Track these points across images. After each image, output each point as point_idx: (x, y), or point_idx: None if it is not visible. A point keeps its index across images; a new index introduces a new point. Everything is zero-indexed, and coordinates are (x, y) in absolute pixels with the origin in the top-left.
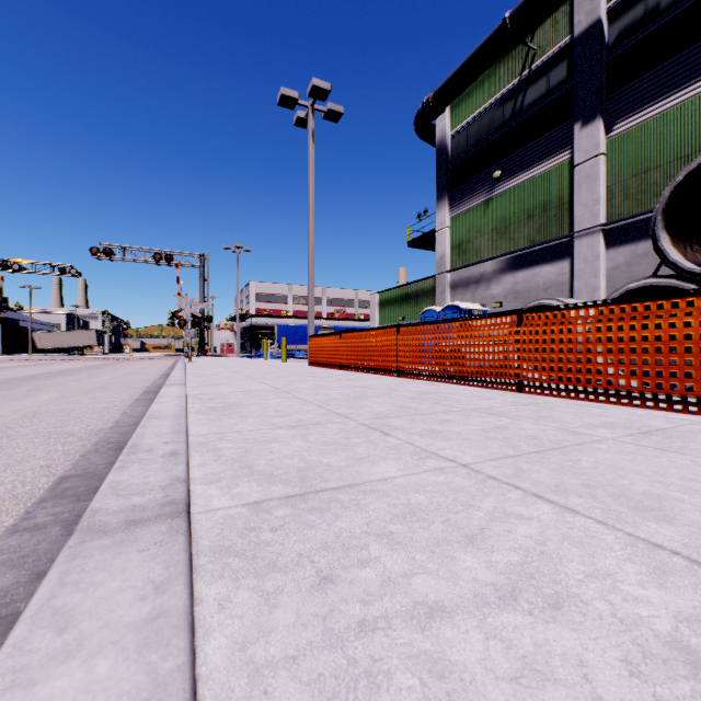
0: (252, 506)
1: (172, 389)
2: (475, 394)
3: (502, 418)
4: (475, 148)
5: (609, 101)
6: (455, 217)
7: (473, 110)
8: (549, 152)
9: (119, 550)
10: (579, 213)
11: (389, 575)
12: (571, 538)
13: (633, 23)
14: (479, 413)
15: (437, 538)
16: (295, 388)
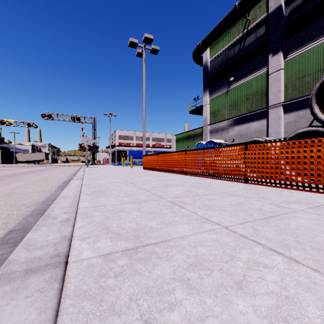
0: (105, 257)
1: (75, 181)
2: (224, 184)
3: (240, 198)
4: (221, 67)
5: (285, 43)
6: (211, 99)
7: (220, 49)
8: (256, 68)
9: (13, 296)
10: (271, 97)
11: (189, 319)
12: (301, 284)
13: (297, 6)
14: (228, 195)
15: (217, 283)
16: (135, 181)
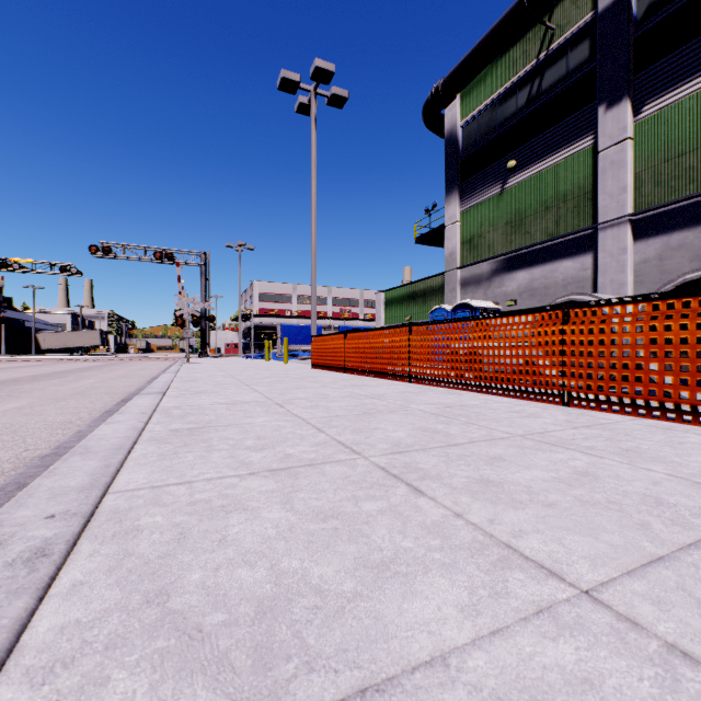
0: None
1: (143, 400)
2: (512, 409)
3: (574, 454)
4: (488, 137)
5: (637, 80)
6: (465, 211)
7: (485, 97)
8: (569, 139)
9: None
10: (604, 202)
11: None
12: None
13: None
14: (535, 443)
15: None
16: (291, 398)
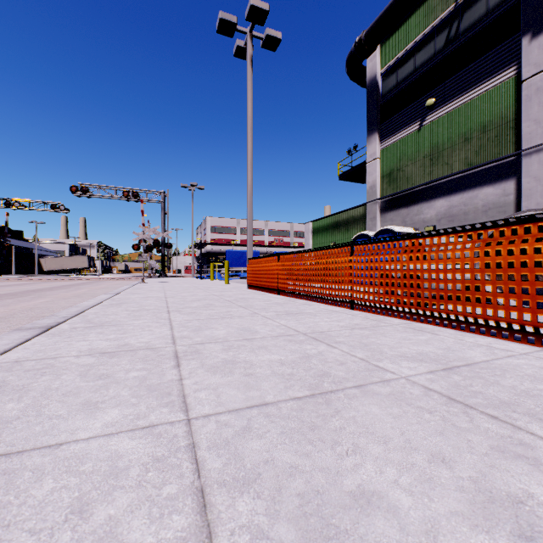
0: None
1: None
2: None
3: None
4: (406, 81)
5: None
6: (385, 148)
7: (404, 45)
8: (489, 72)
9: None
10: (529, 129)
11: None
12: None
13: None
14: None
15: None
16: (203, 339)
